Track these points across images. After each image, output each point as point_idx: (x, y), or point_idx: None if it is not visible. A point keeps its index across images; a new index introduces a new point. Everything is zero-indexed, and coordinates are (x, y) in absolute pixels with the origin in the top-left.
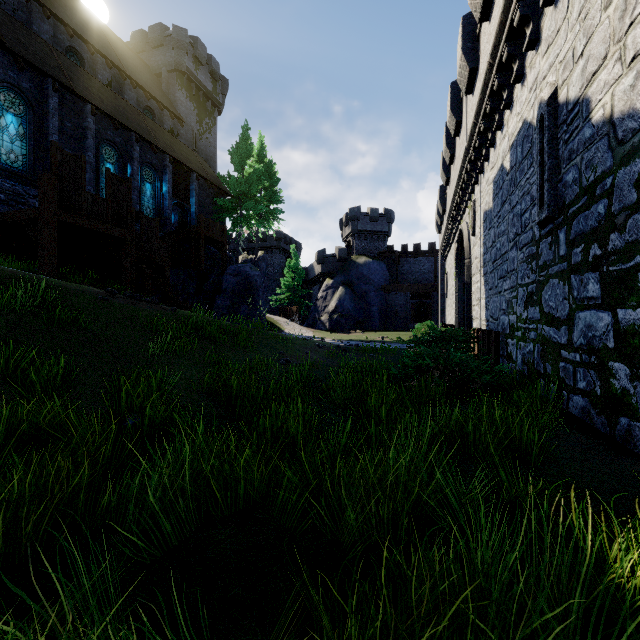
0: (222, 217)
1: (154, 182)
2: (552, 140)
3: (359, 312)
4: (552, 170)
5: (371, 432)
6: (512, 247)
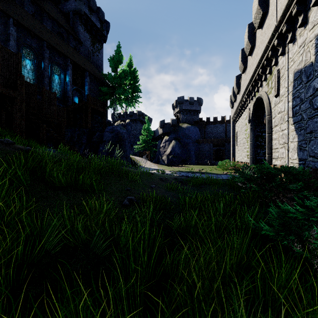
0: (104, 99)
1: (60, 75)
2: None
3: (183, 154)
4: None
5: None
6: None
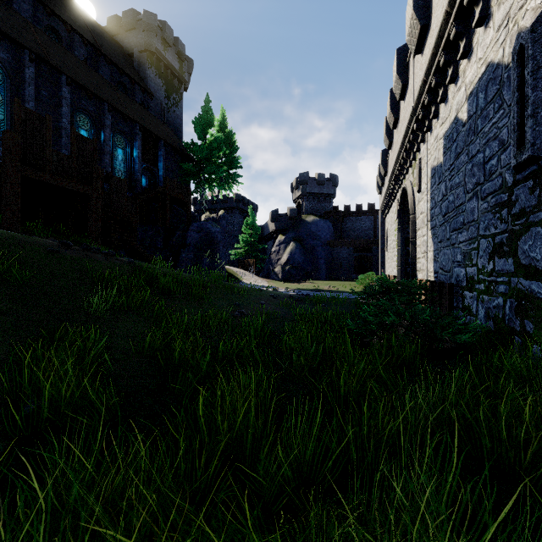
0: (187, 180)
1: (125, 148)
2: (538, 70)
3: (308, 264)
4: (538, 104)
5: (348, 430)
6: (471, 198)
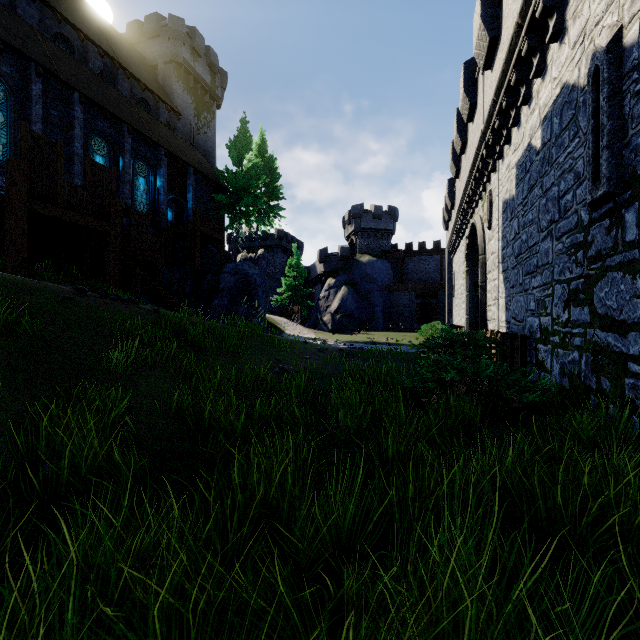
0: (220, 214)
1: (148, 176)
2: (614, 95)
3: (362, 312)
4: (614, 133)
5: (392, 494)
6: (545, 237)
